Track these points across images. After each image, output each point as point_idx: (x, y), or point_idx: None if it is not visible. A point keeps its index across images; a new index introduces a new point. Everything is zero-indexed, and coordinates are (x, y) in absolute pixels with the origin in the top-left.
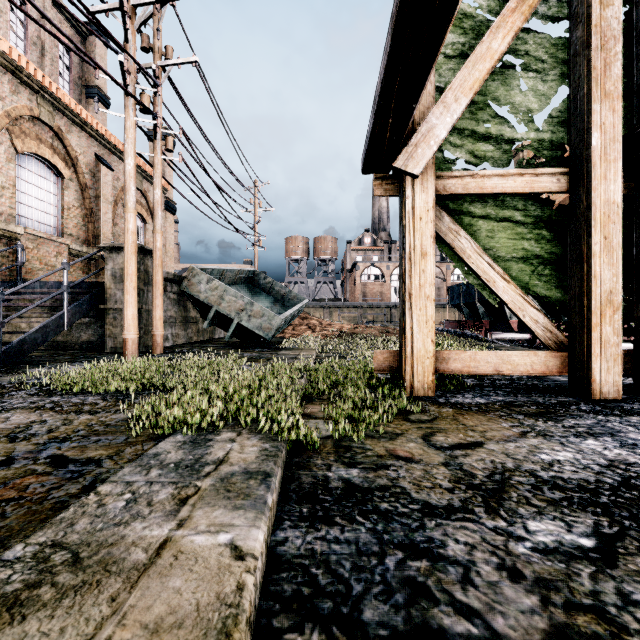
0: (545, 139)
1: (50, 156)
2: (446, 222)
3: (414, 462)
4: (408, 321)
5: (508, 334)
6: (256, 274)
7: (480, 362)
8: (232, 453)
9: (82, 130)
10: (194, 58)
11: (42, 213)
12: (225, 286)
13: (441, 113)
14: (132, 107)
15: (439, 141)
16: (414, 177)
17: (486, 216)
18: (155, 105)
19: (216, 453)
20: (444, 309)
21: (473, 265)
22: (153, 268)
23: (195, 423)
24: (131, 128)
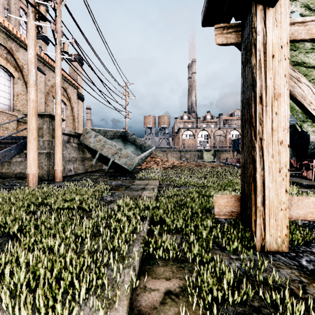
0: None
1: (5, 64)
2: None
3: None
4: (259, 169)
5: None
6: (126, 133)
7: None
8: None
9: (26, 51)
10: None
11: (0, 97)
12: (105, 139)
13: None
14: (32, 14)
15: None
16: (270, 5)
17: None
18: (56, 22)
19: None
20: (225, 152)
21: (314, 111)
22: (55, 127)
23: None
24: (32, 29)
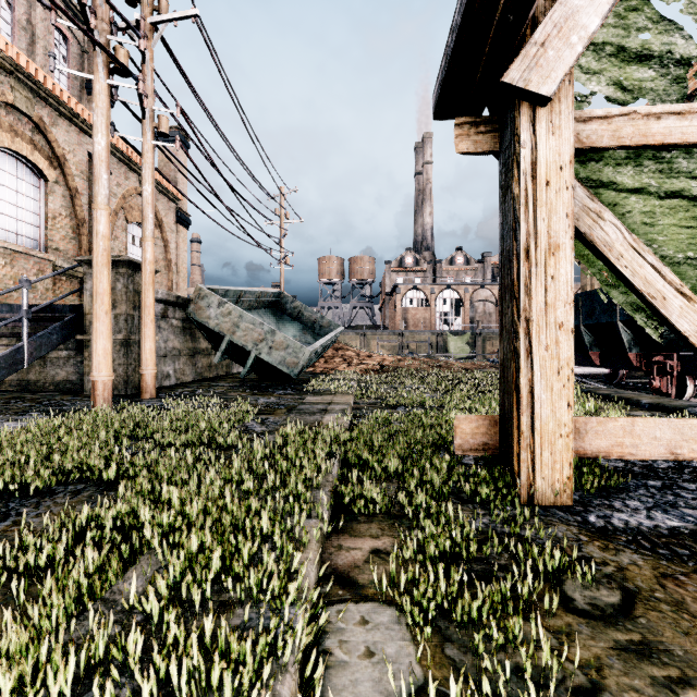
0: None
1: (29, 153)
2: (579, 197)
3: None
4: (524, 369)
5: (583, 368)
6: (282, 297)
7: (641, 437)
8: None
9: (71, 123)
10: (194, 11)
11: (19, 222)
12: (240, 310)
13: None
14: (103, 65)
15: (587, 35)
16: (540, 103)
17: (641, 189)
18: (144, 74)
19: None
20: (496, 337)
21: (626, 270)
22: (142, 287)
23: None
24: (101, 94)
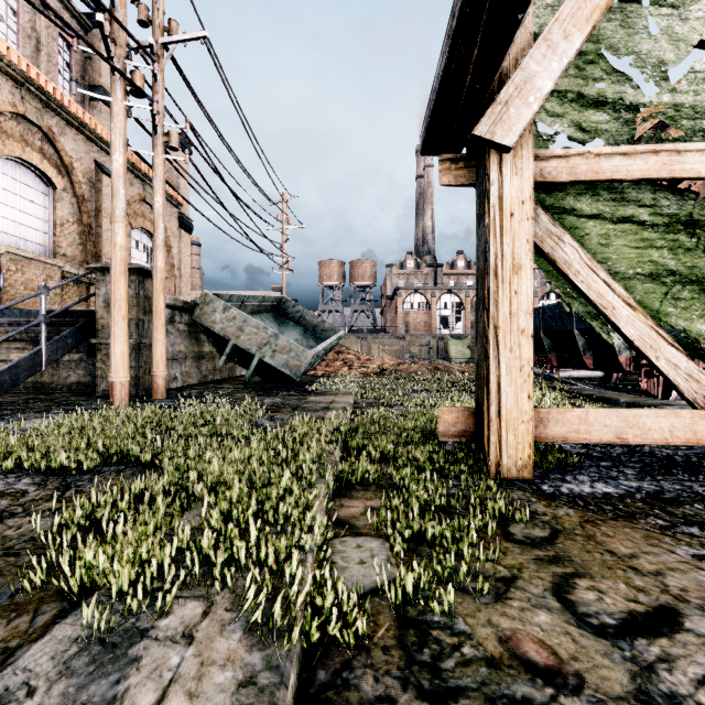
0: (685, 103)
1: (38, 161)
2: (543, 223)
3: (571, 689)
4: (493, 367)
5: (578, 371)
6: (284, 301)
7: (594, 425)
8: (171, 698)
9: (78, 132)
10: (203, 33)
11: (29, 229)
12: (245, 315)
13: (544, 55)
14: (121, 88)
15: (542, 96)
16: (504, 151)
17: (598, 215)
18: (155, 92)
19: (135, 698)
20: None
21: (582, 284)
22: (153, 293)
23: (113, 597)
24: (119, 115)
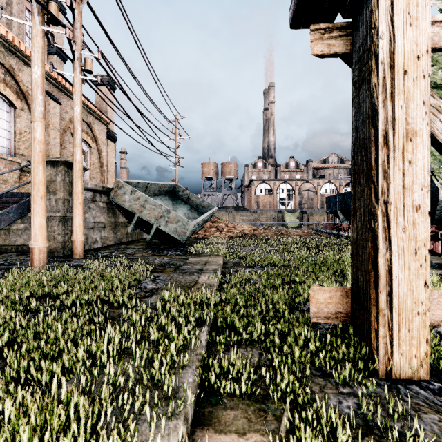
0: None
1: (2, 88)
2: None
3: None
4: (383, 249)
5: None
6: (176, 187)
7: None
8: None
9: None
10: None
11: None
12: (146, 196)
13: None
14: (39, 15)
15: None
16: None
17: None
18: (74, 28)
19: None
20: (316, 214)
21: None
22: (73, 179)
23: None
24: (37, 36)
